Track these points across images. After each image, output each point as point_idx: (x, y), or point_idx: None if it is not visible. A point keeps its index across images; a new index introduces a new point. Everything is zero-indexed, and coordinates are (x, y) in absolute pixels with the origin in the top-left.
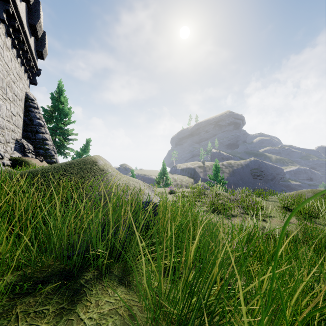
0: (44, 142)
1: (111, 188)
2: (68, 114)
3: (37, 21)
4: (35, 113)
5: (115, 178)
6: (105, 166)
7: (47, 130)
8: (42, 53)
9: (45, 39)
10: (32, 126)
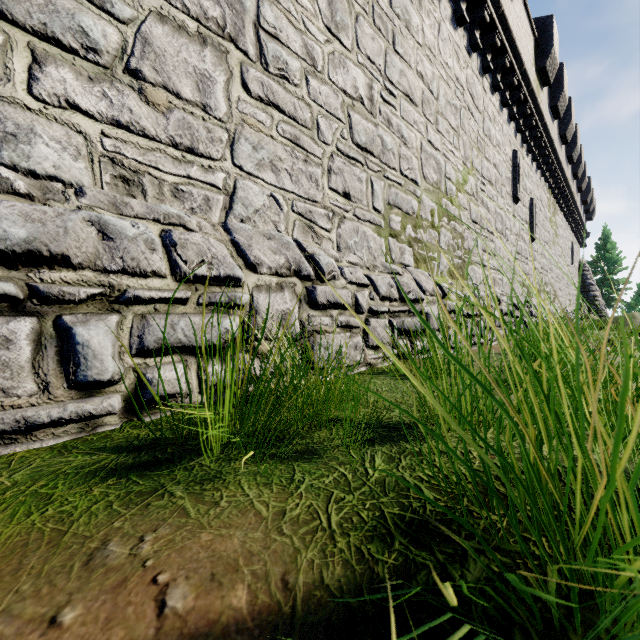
0: (594, 299)
1: (635, 323)
2: (618, 261)
3: (590, 205)
4: (586, 276)
5: (639, 320)
6: (637, 317)
7: (596, 287)
8: (590, 218)
9: (594, 205)
10: (584, 287)
